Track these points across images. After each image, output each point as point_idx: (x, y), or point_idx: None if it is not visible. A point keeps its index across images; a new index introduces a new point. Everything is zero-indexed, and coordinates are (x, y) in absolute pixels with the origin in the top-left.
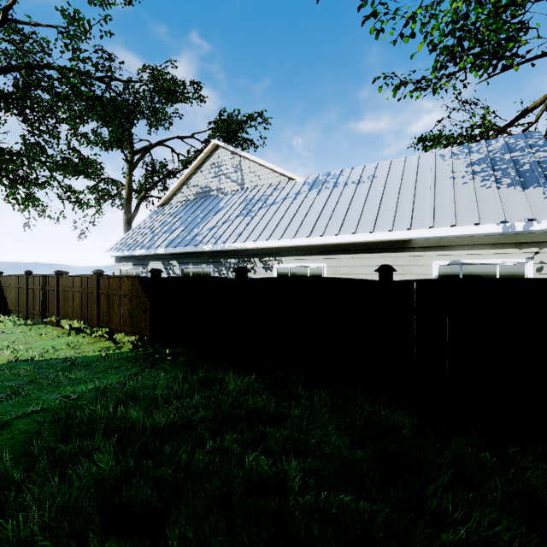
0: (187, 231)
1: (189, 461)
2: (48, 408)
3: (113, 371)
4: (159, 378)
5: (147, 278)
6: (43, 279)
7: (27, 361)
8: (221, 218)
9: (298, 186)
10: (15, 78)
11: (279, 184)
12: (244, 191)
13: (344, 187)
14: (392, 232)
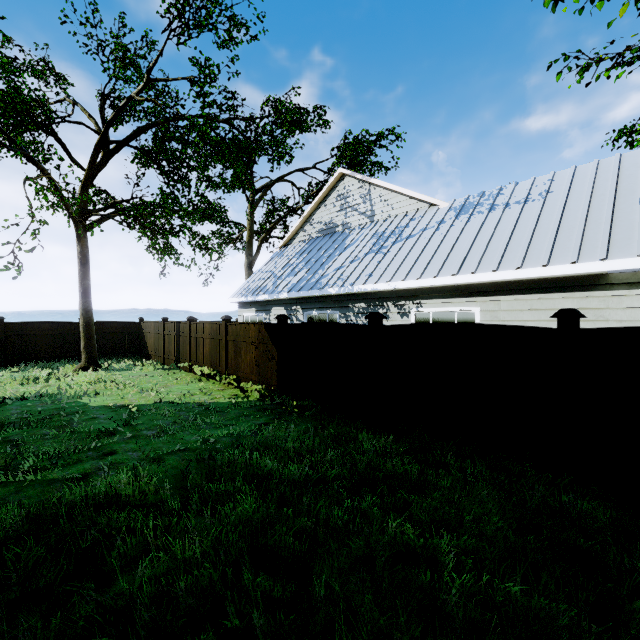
0: (311, 273)
1: (327, 517)
2: (191, 449)
3: (243, 419)
4: (289, 429)
5: (273, 324)
6: (177, 325)
7: (169, 403)
8: (348, 257)
9: (441, 213)
10: (154, 133)
11: (417, 212)
12: (373, 223)
13: (504, 209)
14: (577, 264)
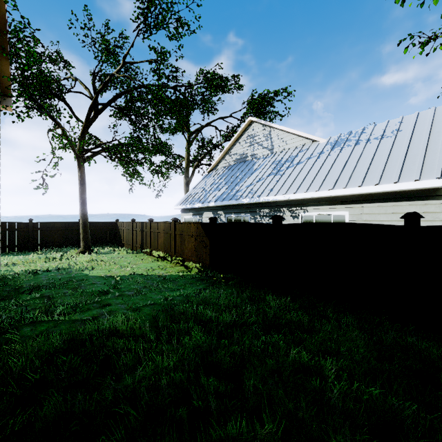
0: (230, 188)
1: (250, 346)
2: (157, 303)
3: (189, 285)
4: (220, 292)
5: (207, 223)
6: (141, 224)
7: (139, 274)
8: (256, 177)
9: (321, 147)
10: (126, 97)
11: (304, 146)
12: (273, 154)
13: (366, 143)
14: (419, 181)
